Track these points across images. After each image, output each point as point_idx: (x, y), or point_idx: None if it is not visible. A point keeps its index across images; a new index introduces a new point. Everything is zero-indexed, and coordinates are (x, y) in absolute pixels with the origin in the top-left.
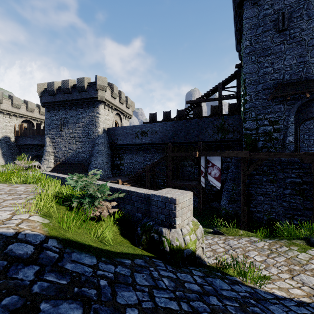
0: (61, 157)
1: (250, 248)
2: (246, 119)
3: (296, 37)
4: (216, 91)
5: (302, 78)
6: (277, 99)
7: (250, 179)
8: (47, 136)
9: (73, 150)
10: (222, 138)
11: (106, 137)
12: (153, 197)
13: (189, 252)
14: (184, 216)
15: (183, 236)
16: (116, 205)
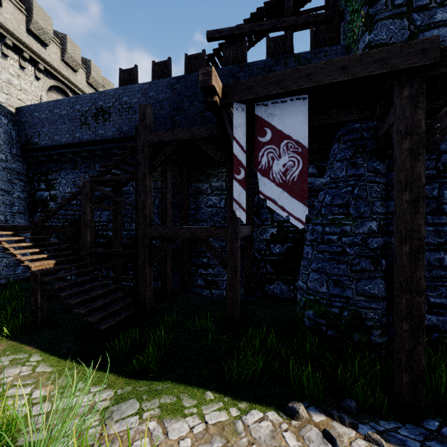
0: None
1: None
2: (375, 16)
3: None
4: None
5: None
6: None
7: None
8: None
9: None
10: None
11: (8, 128)
12: None
13: None
14: None
15: None
16: None
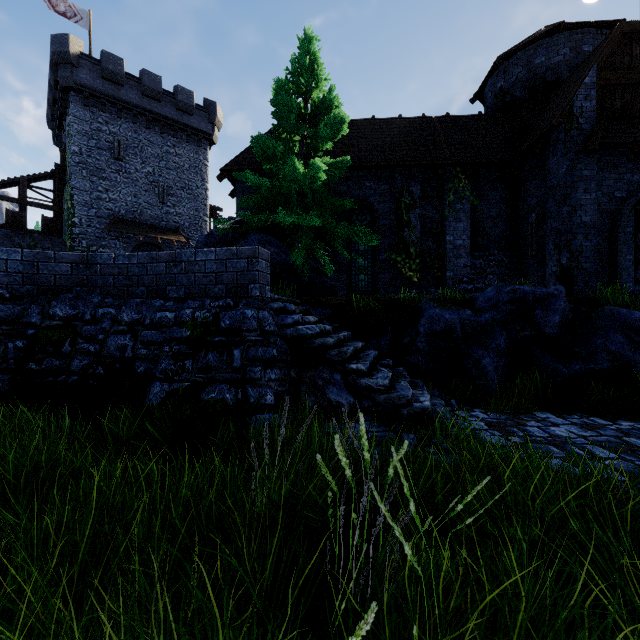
0: None
1: None
2: (75, 247)
3: (131, 174)
4: (14, 185)
5: (137, 219)
6: (113, 233)
7: None
8: None
9: None
10: None
11: None
12: None
13: None
14: None
15: None
16: None
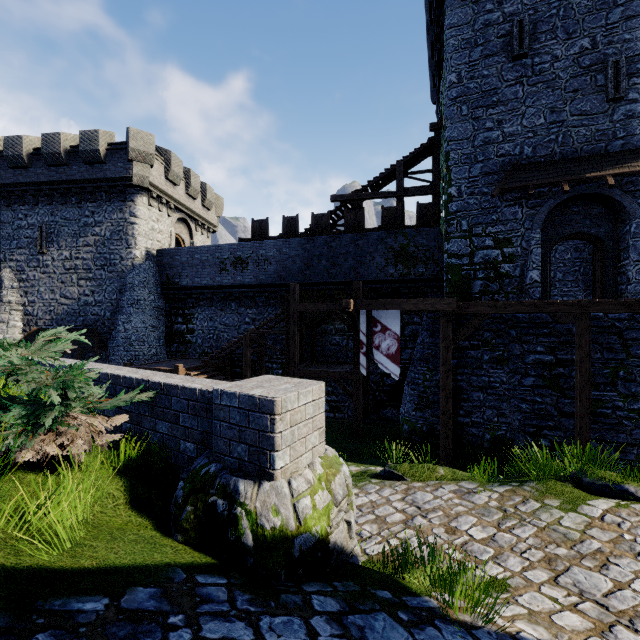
0: (41, 316)
1: (460, 509)
2: (451, 234)
3: (544, 72)
4: (393, 179)
5: (555, 155)
6: (509, 195)
7: (459, 358)
8: (6, 266)
9: (73, 299)
10: (403, 275)
11: (154, 270)
12: (219, 399)
13: (309, 542)
14: (299, 444)
15: (295, 499)
16: (135, 423)
